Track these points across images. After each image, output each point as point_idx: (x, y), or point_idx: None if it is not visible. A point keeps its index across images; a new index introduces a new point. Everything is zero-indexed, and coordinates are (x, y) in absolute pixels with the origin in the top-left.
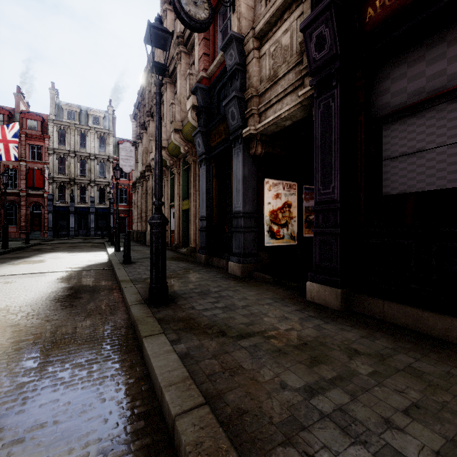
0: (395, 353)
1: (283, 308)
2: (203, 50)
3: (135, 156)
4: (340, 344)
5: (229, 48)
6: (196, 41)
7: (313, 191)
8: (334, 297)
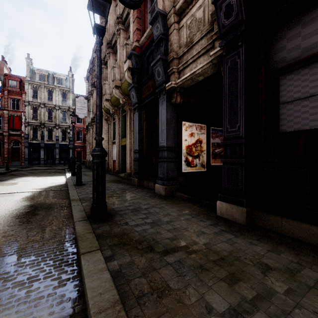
0: (302, 268)
1: (200, 223)
2: (136, 26)
3: (87, 107)
4: (252, 259)
5: (156, 22)
6: (131, 19)
7: (218, 131)
8: (240, 214)
